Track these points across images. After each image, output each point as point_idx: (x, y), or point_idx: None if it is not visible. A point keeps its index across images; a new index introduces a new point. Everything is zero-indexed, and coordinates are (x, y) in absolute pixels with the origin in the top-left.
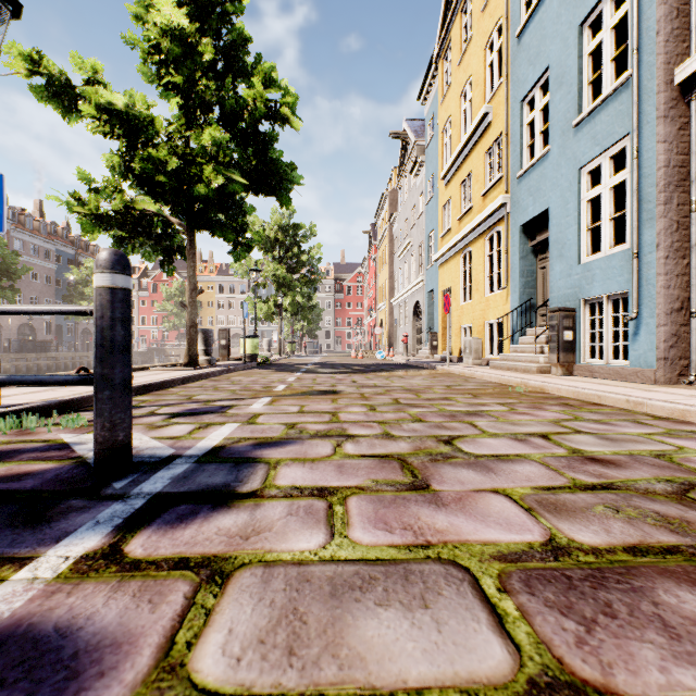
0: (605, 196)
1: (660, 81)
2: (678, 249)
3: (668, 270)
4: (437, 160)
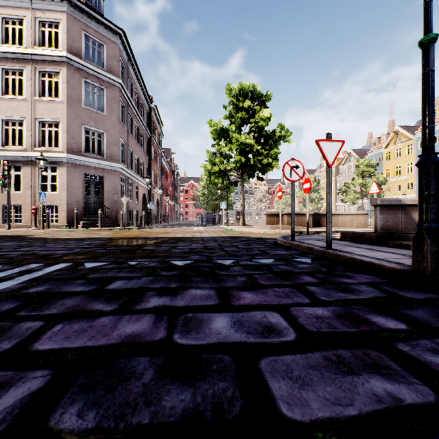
0: None
1: None
2: None
3: None
4: (377, 172)
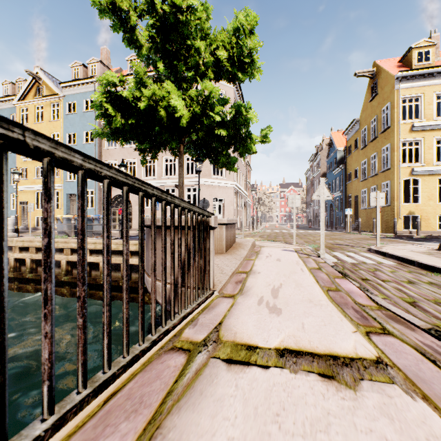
0: (90, 197)
1: (99, 184)
2: (101, 210)
3: (100, 213)
4: None
